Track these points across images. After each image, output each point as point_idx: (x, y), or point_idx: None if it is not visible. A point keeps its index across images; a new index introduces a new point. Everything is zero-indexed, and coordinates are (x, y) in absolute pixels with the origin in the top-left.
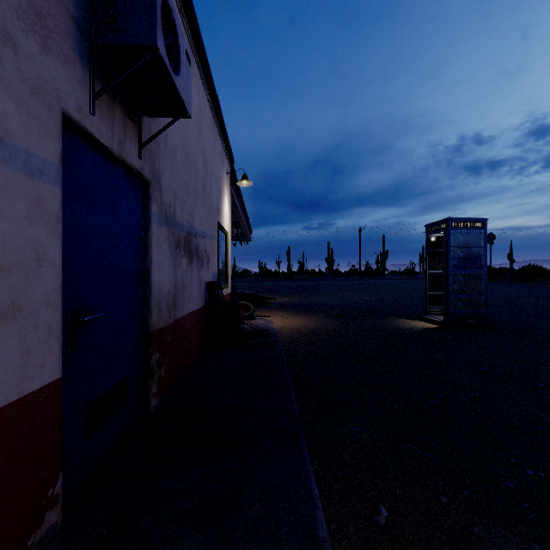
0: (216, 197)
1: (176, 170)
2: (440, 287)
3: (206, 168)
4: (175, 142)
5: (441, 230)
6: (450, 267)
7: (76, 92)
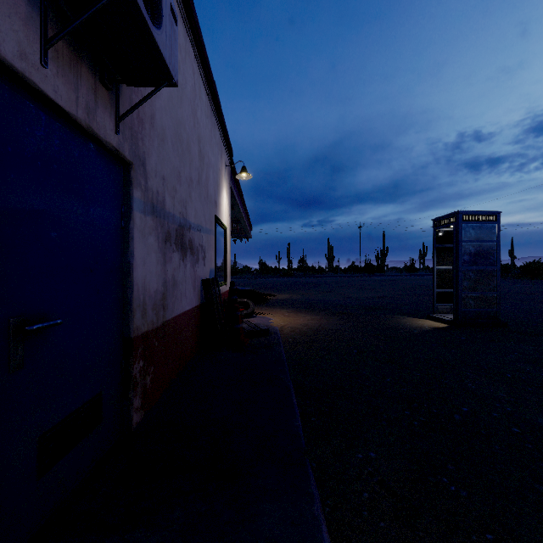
0: (213, 189)
1: (166, 154)
2: (448, 284)
3: (202, 157)
4: (165, 123)
5: (450, 224)
6: (461, 263)
7: (18, 32)
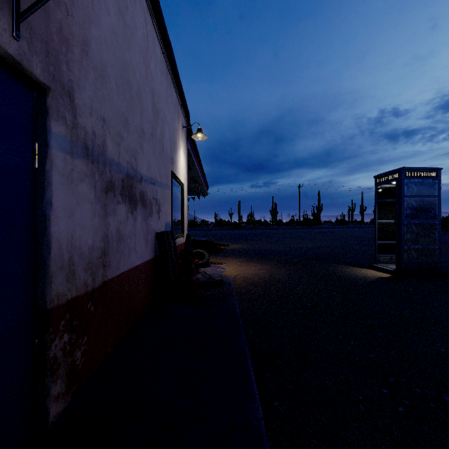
0: (169, 146)
1: (107, 94)
2: (389, 236)
3: (156, 111)
4: (105, 58)
5: (393, 180)
6: (404, 217)
7: None
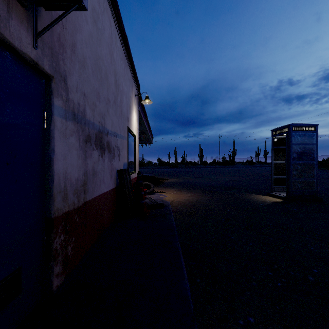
0: (126, 109)
1: (86, 77)
2: (282, 173)
3: (117, 85)
4: (85, 53)
5: (284, 133)
6: (291, 159)
7: None
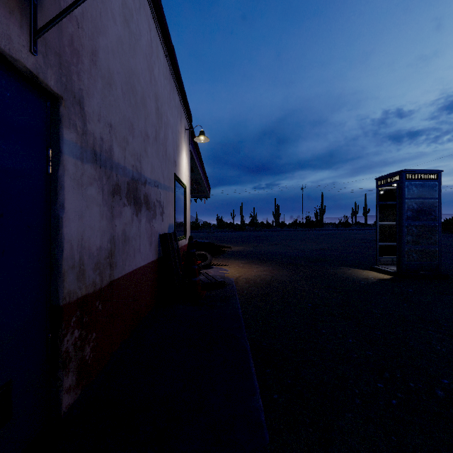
0: (172, 149)
1: (114, 101)
2: (390, 238)
3: (160, 115)
4: (112, 66)
5: (394, 182)
6: (404, 219)
7: None
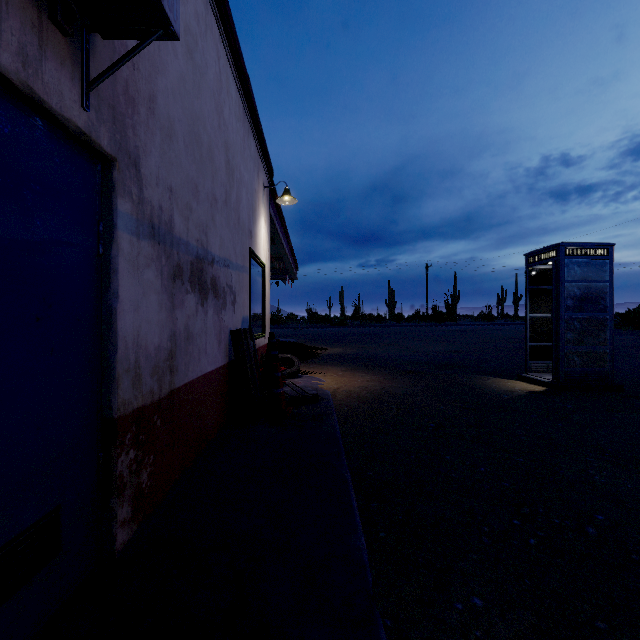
0: (247, 214)
1: (174, 157)
2: (545, 336)
3: (231, 170)
4: (173, 113)
5: (549, 260)
6: (563, 309)
7: None
